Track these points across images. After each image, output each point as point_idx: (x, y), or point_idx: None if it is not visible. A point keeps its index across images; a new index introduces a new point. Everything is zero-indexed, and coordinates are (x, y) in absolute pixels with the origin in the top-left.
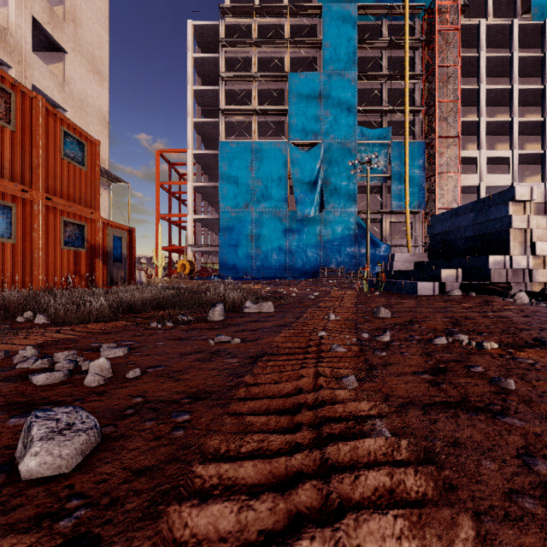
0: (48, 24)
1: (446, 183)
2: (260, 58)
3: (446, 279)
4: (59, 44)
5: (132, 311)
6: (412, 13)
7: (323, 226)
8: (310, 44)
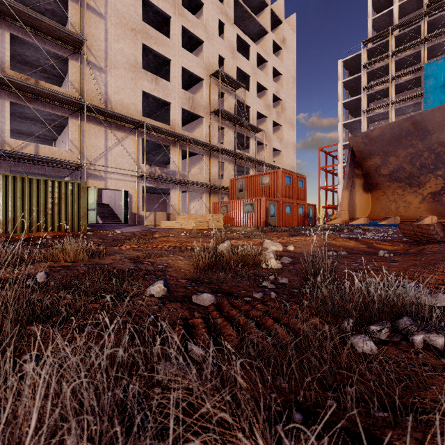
0: (276, 119)
1: None
2: (397, 60)
3: None
4: (279, 124)
5: (326, 230)
6: None
7: None
8: None
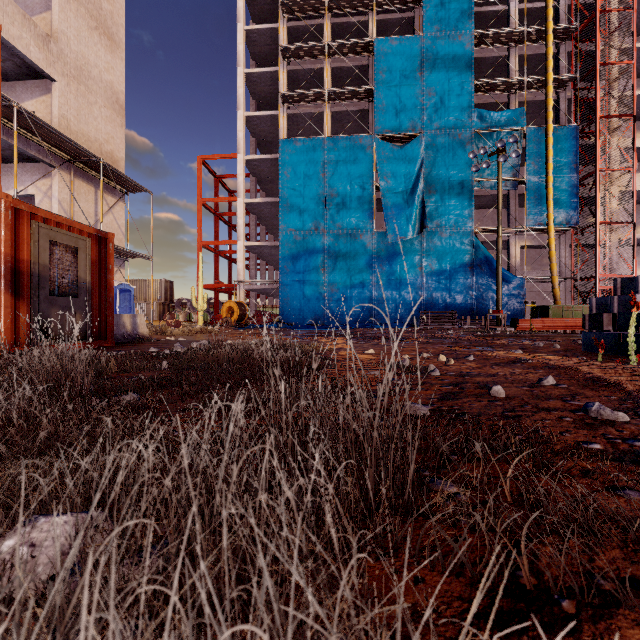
0: None
1: (607, 187)
2: (334, 25)
3: None
4: None
5: None
6: None
7: (424, 253)
8: None
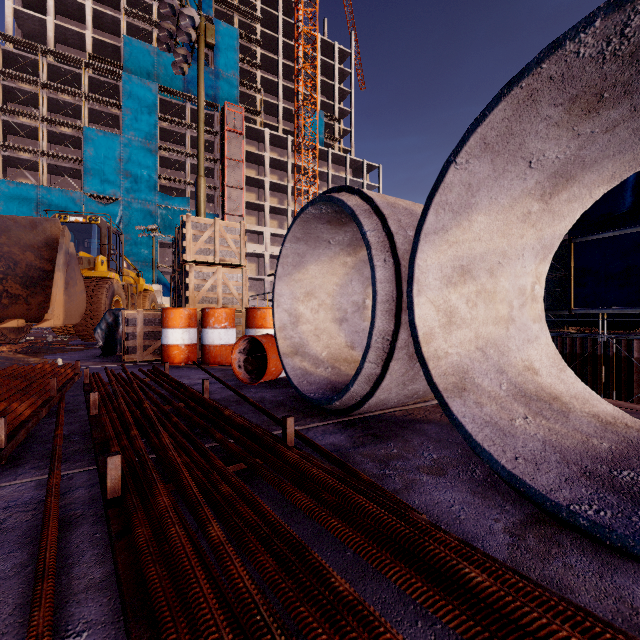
0: None
1: None
2: (51, 98)
3: None
4: None
5: None
6: (211, 106)
7: None
8: (111, 103)
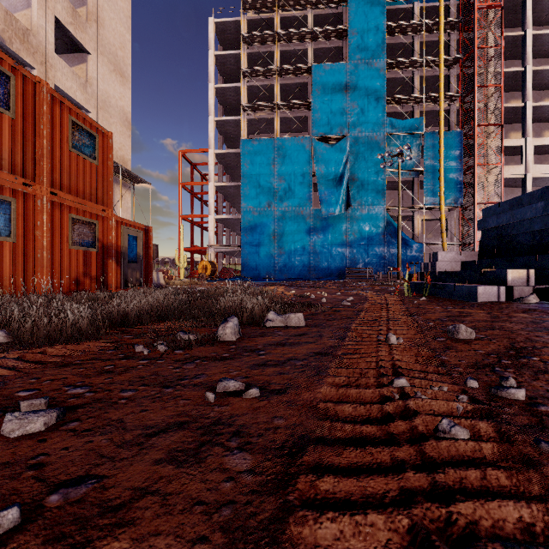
0: (70, 24)
1: (486, 176)
2: (282, 52)
3: (513, 282)
4: (81, 45)
5: (122, 324)
6: None
7: (349, 225)
8: (335, 33)
